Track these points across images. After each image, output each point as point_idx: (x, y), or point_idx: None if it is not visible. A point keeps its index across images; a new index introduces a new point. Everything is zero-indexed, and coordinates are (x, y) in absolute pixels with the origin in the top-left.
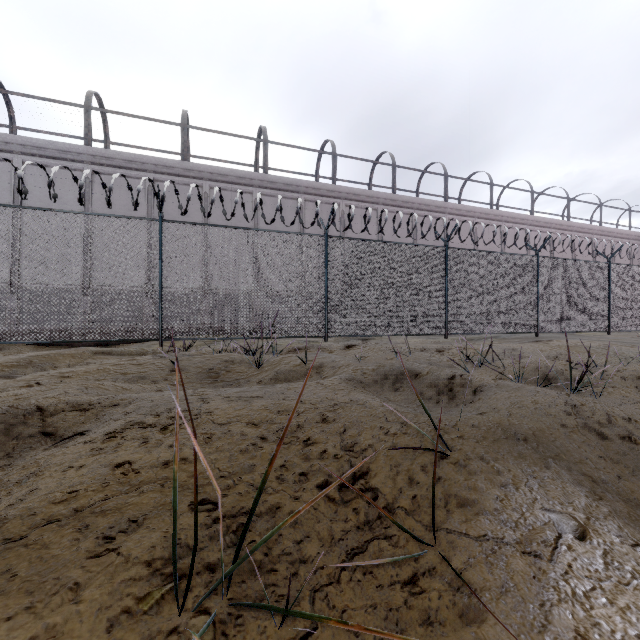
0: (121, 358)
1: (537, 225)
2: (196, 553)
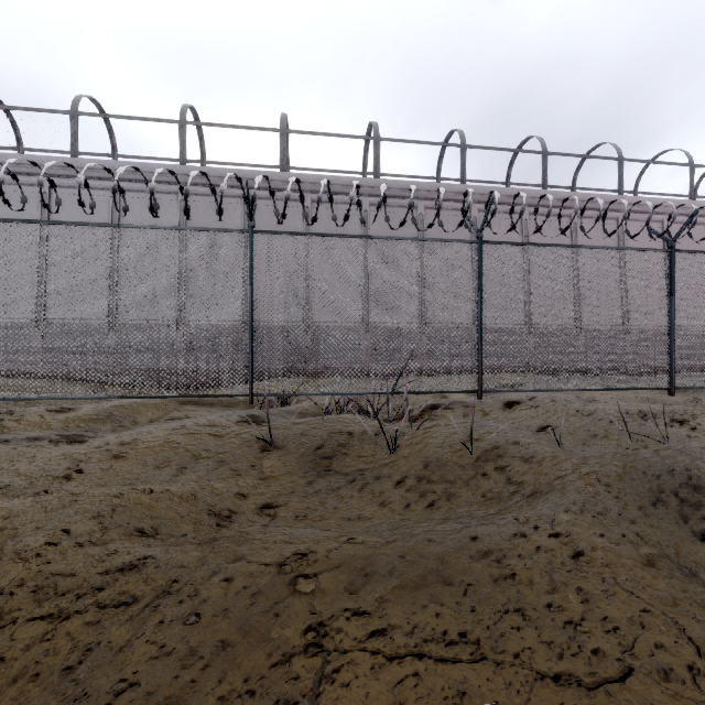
0: (209, 410)
1: None
2: None
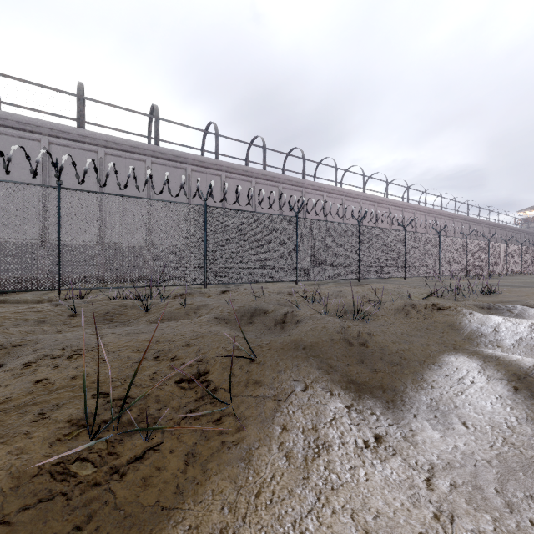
0: (17, 306)
1: (367, 200)
2: (97, 416)
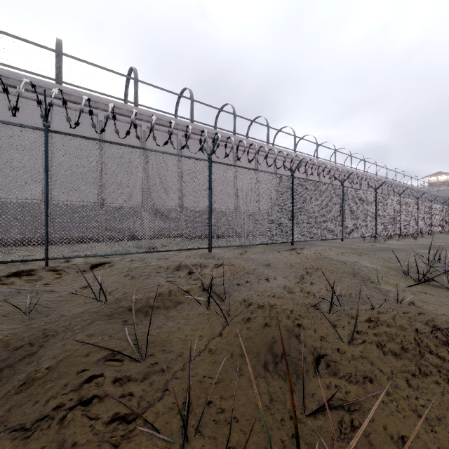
0: None
1: (298, 160)
2: None
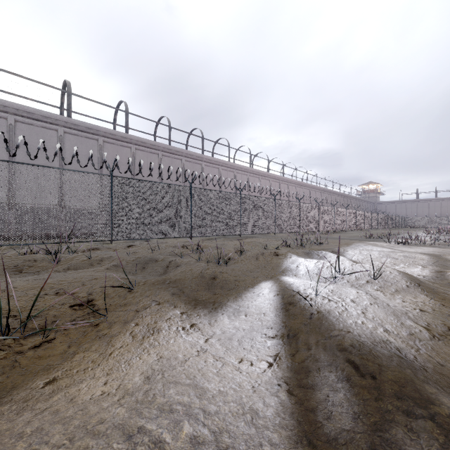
0: None
1: (253, 173)
2: None
